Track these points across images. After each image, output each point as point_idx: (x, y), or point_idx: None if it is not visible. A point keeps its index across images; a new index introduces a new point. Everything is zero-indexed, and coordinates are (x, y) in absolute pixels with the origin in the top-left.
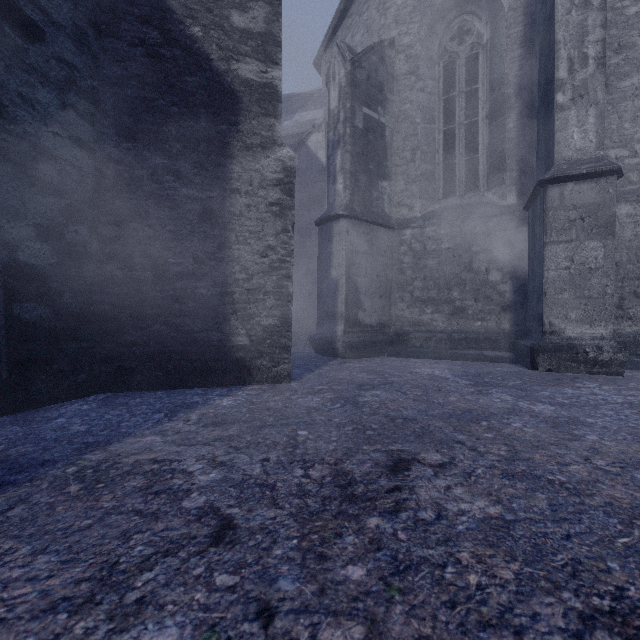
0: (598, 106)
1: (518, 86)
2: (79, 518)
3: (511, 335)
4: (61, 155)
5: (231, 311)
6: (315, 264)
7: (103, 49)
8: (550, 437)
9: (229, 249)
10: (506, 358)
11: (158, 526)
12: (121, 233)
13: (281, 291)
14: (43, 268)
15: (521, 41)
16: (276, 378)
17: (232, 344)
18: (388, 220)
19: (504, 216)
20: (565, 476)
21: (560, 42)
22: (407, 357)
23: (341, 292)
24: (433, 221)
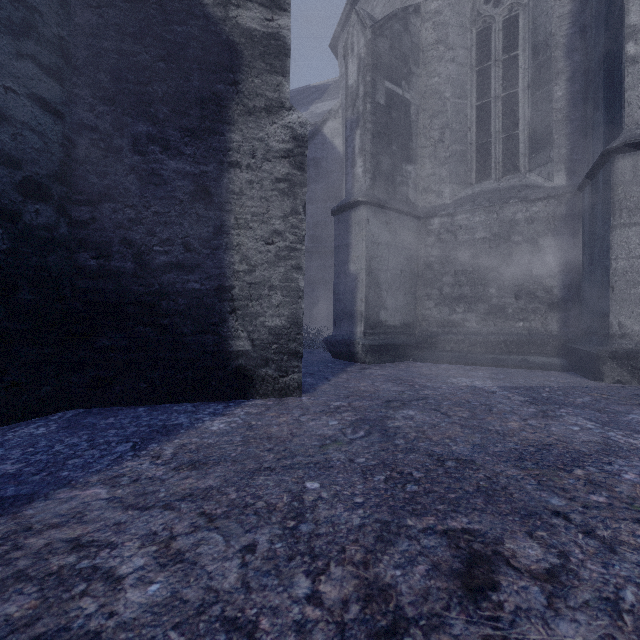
0: None
1: (568, 47)
2: None
3: (561, 338)
4: (16, 116)
5: (229, 309)
6: (331, 260)
7: None
8: None
9: (227, 234)
10: (556, 365)
11: None
12: (96, 215)
13: (290, 285)
14: None
15: None
16: (284, 390)
17: (231, 349)
18: (413, 208)
19: (551, 199)
20: None
21: None
22: (436, 362)
23: (361, 289)
24: (465, 208)
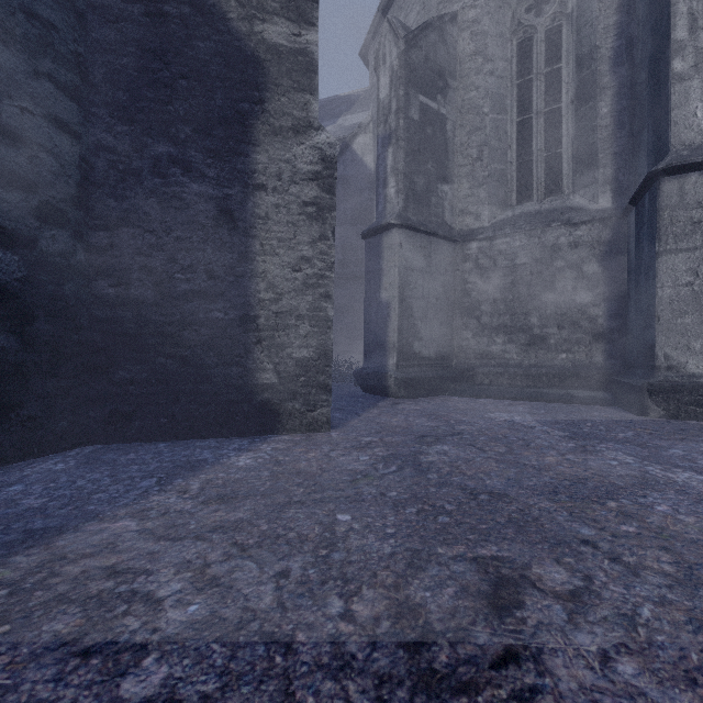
0: None
1: (614, 61)
2: None
3: (606, 370)
4: (32, 138)
5: (255, 340)
6: (361, 287)
7: (92, 6)
8: None
9: (252, 261)
10: (601, 399)
11: None
12: (115, 241)
13: (318, 315)
14: (6, 284)
15: (618, 5)
16: (312, 426)
17: (256, 382)
18: (449, 231)
19: (596, 223)
20: None
21: None
22: (474, 397)
23: (393, 318)
24: (505, 231)
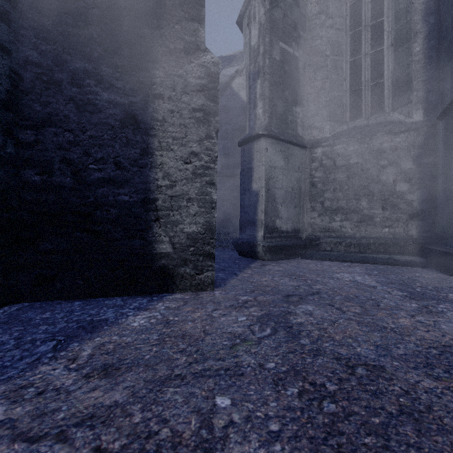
0: None
1: (425, 12)
2: None
3: (419, 241)
4: None
5: (154, 218)
6: (238, 182)
7: None
8: None
9: (152, 155)
10: (417, 262)
11: None
12: (40, 138)
13: (205, 198)
14: None
15: None
16: (200, 286)
17: (155, 252)
18: (301, 140)
19: (412, 131)
20: None
21: None
22: (320, 260)
23: (261, 202)
24: (342, 139)
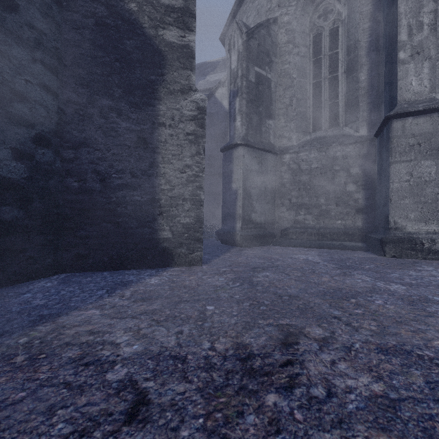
0: (431, 60)
1: (368, 49)
2: (15, 390)
3: (363, 230)
4: (32, 97)
5: (158, 213)
6: (220, 180)
7: (64, 20)
8: (409, 313)
9: (157, 167)
10: (360, 247)
11: (81, 400)
12: (77, 155)
13: (195, 198)
14: (18, 181)
15: (370, 16)
16: (192, 262)
17: (159, 237)
18: (273, 148)
19: (358, 144)
20: (432, 352)
21: (402, 14)
22: (287, 246)
23: (239, 199)
24: (305, 148)
